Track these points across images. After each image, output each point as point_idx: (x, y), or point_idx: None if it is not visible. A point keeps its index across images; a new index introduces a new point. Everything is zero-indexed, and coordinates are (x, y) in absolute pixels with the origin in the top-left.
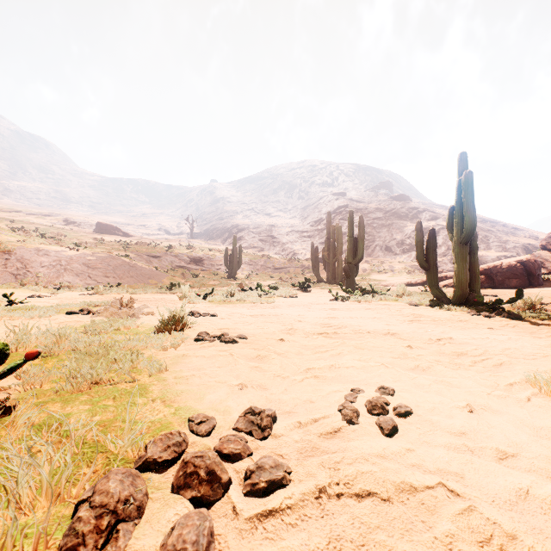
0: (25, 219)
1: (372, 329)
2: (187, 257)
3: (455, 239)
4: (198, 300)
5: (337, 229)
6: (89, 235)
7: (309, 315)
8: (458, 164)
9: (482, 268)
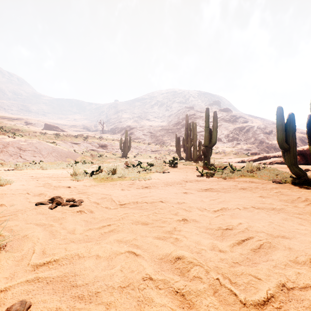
0: (0, 121)
1: None
2: (97, 144)
3: None
4: (83, 177)
5: (192, 125)
6: (38, 130)
7: (191, 203)
8: None
9: (298, 150)
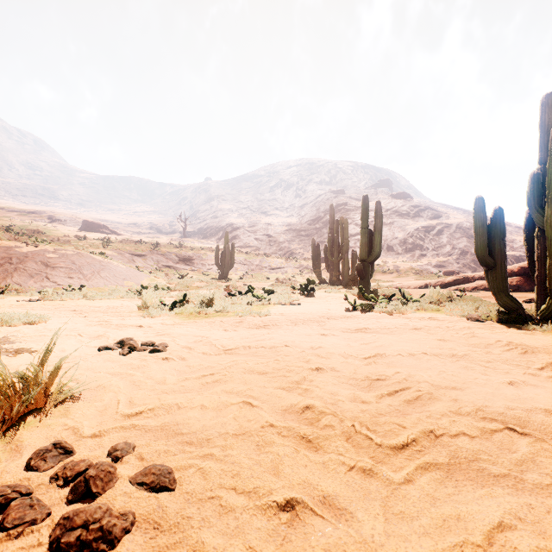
0: (5, 216)
1: (501, 405)
2: (175, 256)
3: (549, 220)
4: (159, 311)
5: (341, 223)
6: (71, 233)
7: (331, 348)
8: (542, 112)
9: (521, 267)
